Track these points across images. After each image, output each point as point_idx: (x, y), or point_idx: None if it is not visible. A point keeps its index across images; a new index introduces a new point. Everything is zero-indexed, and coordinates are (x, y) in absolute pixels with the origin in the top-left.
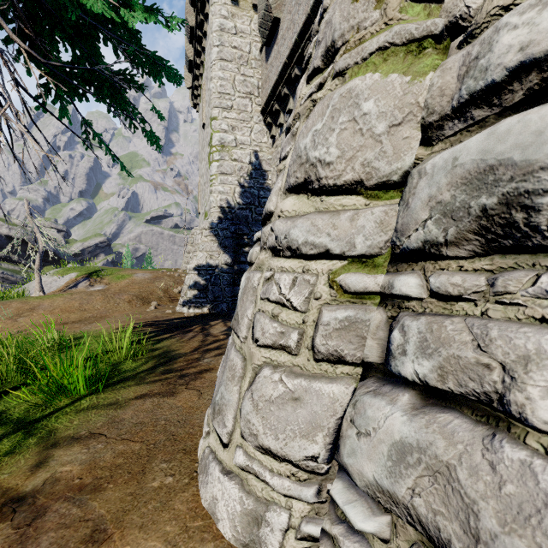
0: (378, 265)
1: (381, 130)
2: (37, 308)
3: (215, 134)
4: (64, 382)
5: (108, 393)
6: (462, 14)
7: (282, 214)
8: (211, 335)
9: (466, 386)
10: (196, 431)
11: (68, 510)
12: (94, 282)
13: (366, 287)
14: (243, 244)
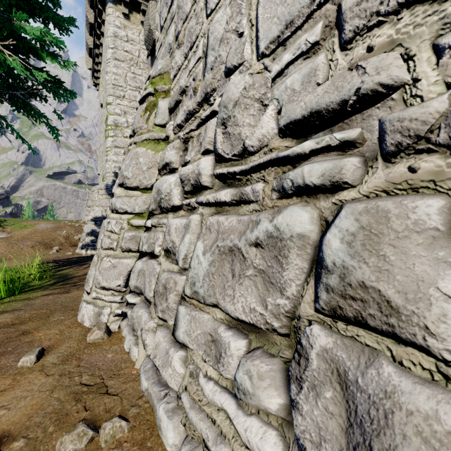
0: (144, 216)
1: (145, 169)
2: None
3: (110, 115)
4: None
5: (22, 295)
6: (168, 135)
7: (116, 195)
8: None
9: (151, 249)
10: (80, 303)
11: (8, 329)
12: None
13: (139, 224)
14: None
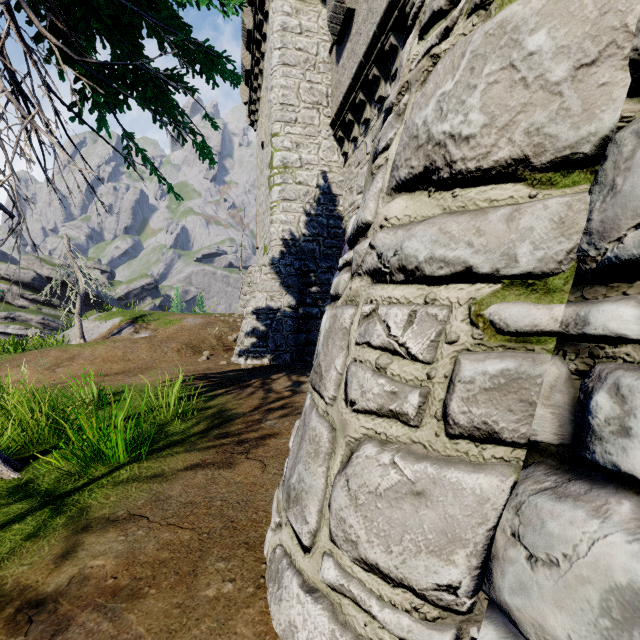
0: (553, 289)
1: (560, 75)
2: (77, 357)
3: (276, 152)
4: (101, 446)
5: (152, 461)
6: None
7: (388, 223)
8: (274, 391)
9: None
10: (261, 517)
11: (96, 625)
12: (139, 329)
13: (534, 324)
14: (309, 283)
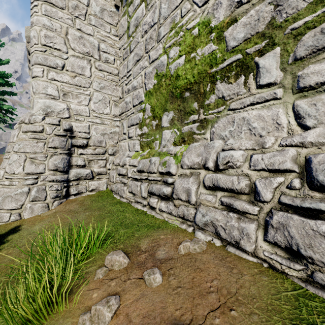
0: None
1: None
2: None
3: None
4: None
5: None
6: None
7: None
8: None
9: None
10: None
11: None
12: None
13: None
14: None
